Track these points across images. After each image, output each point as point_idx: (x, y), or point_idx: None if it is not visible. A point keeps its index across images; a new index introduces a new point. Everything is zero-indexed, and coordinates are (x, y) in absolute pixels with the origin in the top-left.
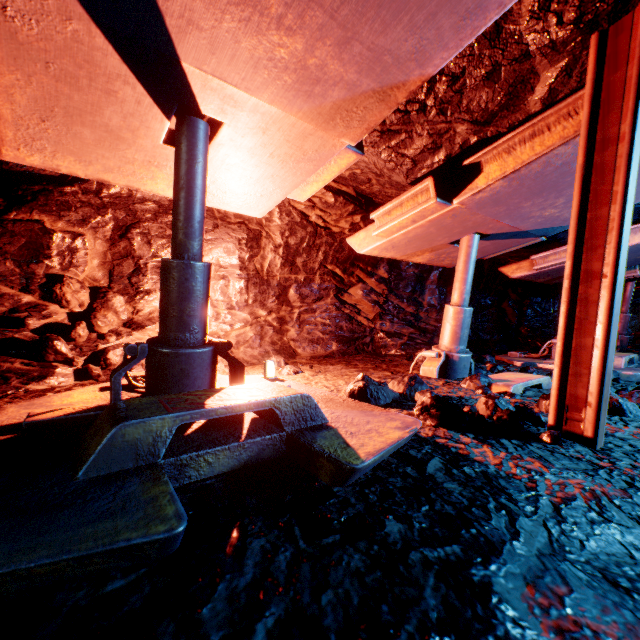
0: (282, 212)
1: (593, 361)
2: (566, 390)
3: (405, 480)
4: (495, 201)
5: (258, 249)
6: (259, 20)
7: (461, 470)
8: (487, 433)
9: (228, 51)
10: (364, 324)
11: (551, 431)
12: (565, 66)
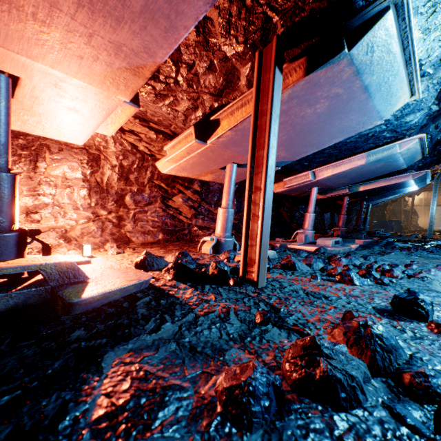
0: (116, 142)
1: (258, 238)
2: (247, 255)
3: (116, 309)
4: (233, 143)
5: (98, 167)
6: (18, 13)
7: (158, 302)
8: (201, 282)
9: (2, 30)
10: (184, 221)
11: (233, 278)
12: (251, 67)
